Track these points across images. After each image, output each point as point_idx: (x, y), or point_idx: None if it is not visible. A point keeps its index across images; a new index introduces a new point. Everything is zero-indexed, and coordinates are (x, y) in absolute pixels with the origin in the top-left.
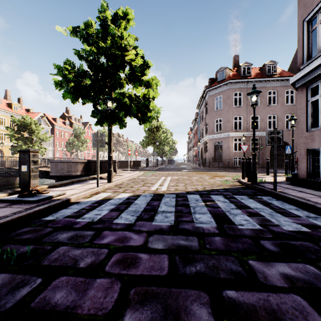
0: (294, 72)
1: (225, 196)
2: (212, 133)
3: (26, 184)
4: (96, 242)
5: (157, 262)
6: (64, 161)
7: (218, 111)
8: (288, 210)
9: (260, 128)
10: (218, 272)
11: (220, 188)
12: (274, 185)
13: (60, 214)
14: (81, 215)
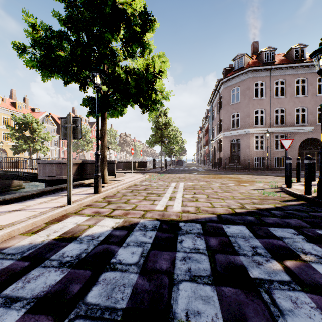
0: None
1: (301, 232)
2: (228, 129)
3: None
4: None
5: None
6: (53, 161)
7: (235, 104)
8: None
9: (286, 123)
10: None
11: (270, 207)
12: None
13: None
14: None
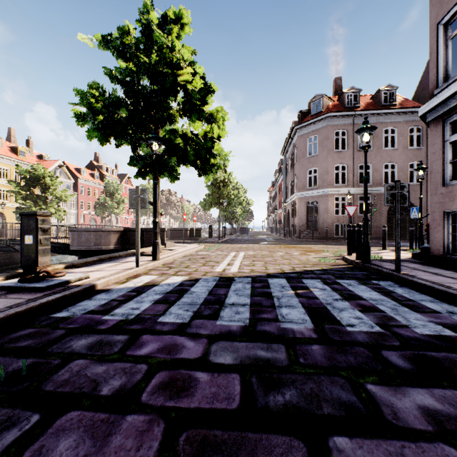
0: (421, 101)
1: (324, 280)
2: (303, 189)
3: (32, 263)
4: (129, 353)
5: (223, 386)
6: (90, 229)
7: (312, 158)
8: (420, 303)
9: (373, 181)
10: (319, 403)
11: (316, 269)
12: (396, 265)
13: (80, 309)
14: (110, 309)
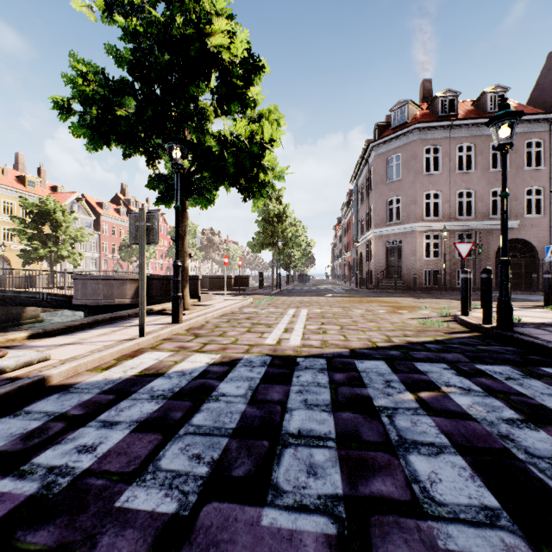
0: (538, 108)
1: (455, 366)
2: (382, 224)
3: None
4: None
5: None
6: (98, 276)
7: (394, 183)
8: None
9: (476, 214)
10: None
11: (427, 341)
12: None
13: None
14: (32, 452)
